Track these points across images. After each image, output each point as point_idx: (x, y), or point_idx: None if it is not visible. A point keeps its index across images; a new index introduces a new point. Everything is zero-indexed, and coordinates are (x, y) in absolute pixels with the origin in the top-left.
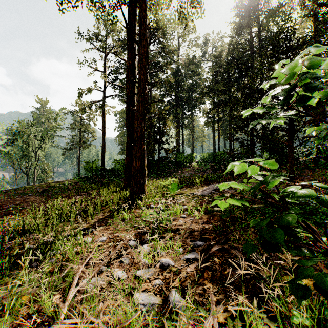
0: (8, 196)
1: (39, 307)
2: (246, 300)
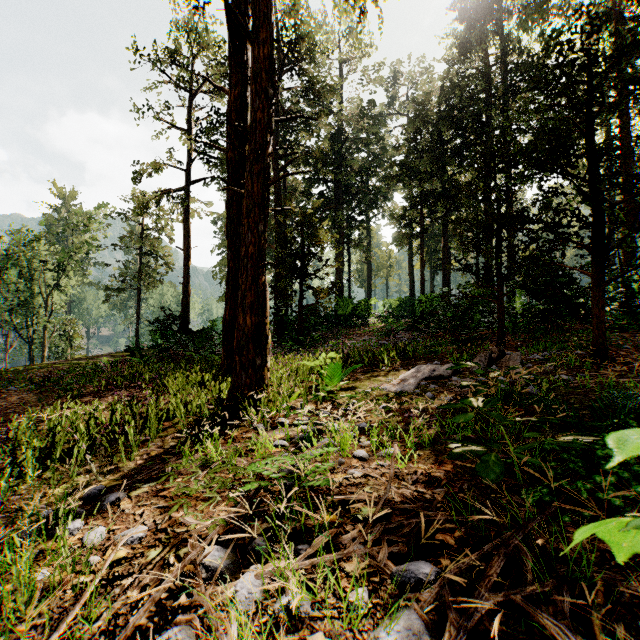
0: None
1: None
2: None
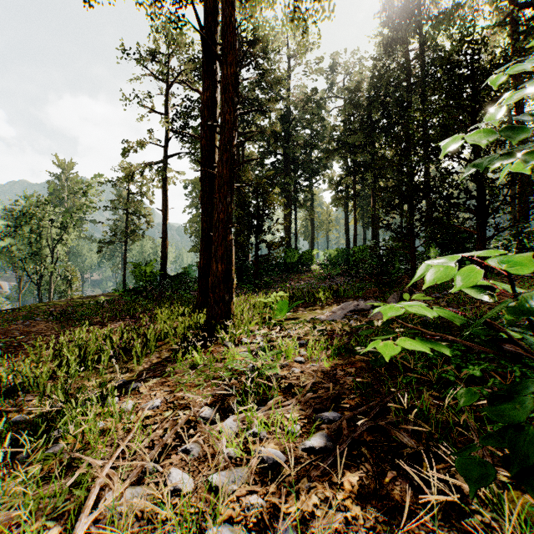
0: (1, 321)
1: None
2: None
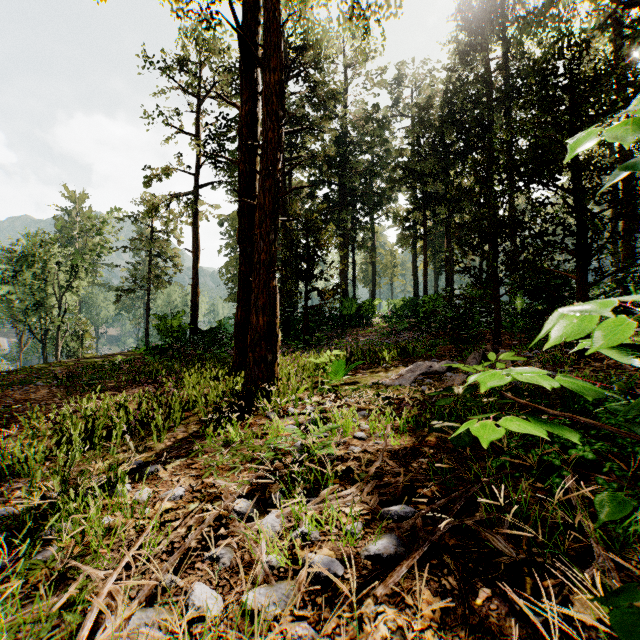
0: None
1: None
2: None
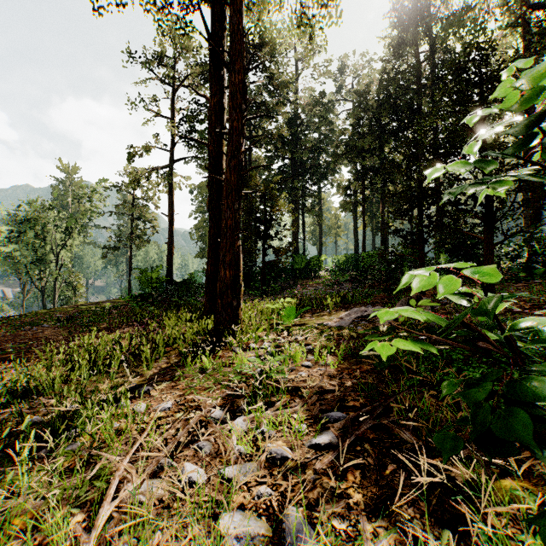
0: (8, 327)
1: (43, 538)
2: (436, 541)
